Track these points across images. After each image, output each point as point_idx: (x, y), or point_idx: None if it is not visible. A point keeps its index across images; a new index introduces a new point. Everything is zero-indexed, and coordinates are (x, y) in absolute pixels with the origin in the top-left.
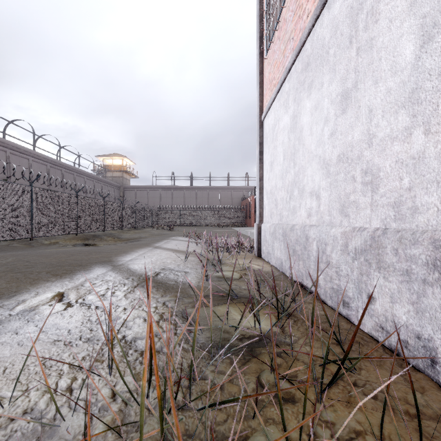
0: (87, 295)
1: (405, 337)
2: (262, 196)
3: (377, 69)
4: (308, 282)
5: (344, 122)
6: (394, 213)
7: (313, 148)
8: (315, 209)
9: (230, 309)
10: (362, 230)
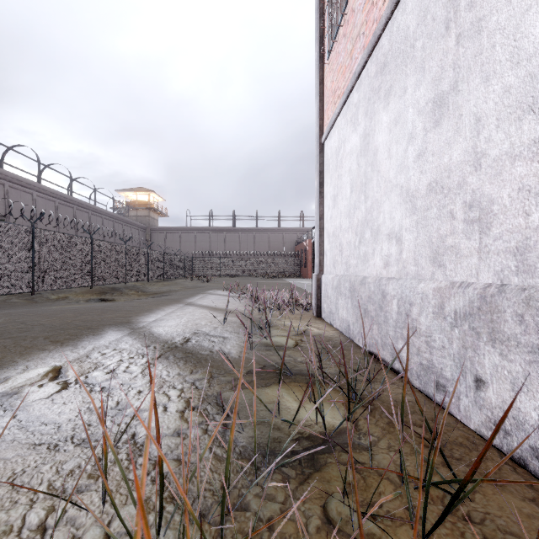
0: (91, 370)
1: (536, 443)
2: (322, 239)
3: (489, 60)
4: (385, 354)
5: (438, 138)
6: (516, 264)
7: (392, 175)
8: (394, 256)
9: (282, 393)
10: (466, 286)
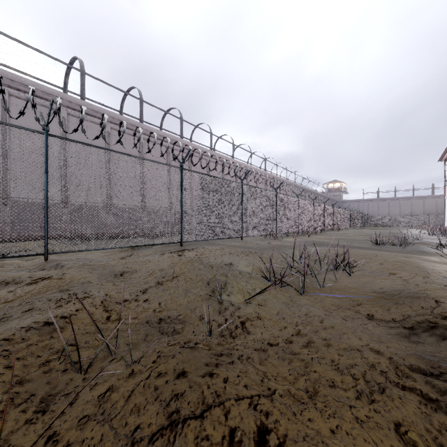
0: None
1: None
2: (445, 216)
3: None
4: None
5: None
6: None
7: None
8: None
9: None
10: None
